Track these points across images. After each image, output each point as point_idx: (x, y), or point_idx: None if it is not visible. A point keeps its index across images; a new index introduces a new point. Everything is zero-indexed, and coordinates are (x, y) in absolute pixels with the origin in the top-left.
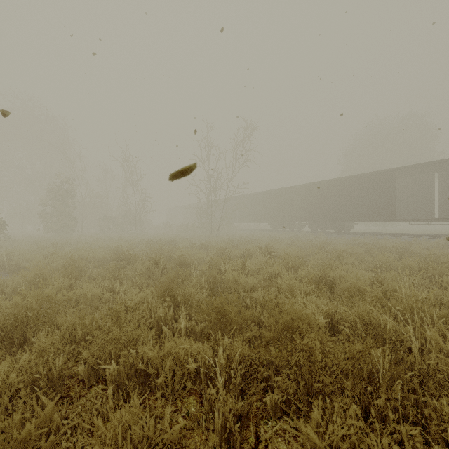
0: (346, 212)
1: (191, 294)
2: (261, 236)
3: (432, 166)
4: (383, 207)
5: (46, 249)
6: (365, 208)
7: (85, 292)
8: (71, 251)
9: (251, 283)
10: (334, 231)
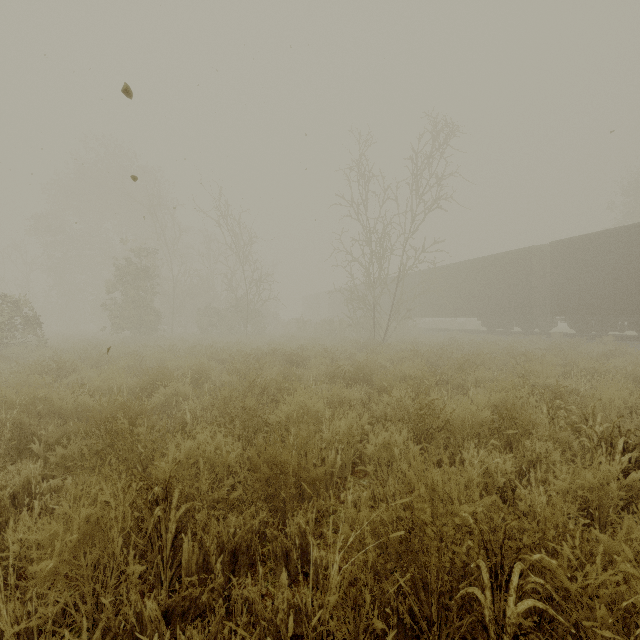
0: None
1: None
2: (473, 344)
3: None
4: None
5: (20, 375)
6: None
7: None
8: (92, 375)
9: None
10: (639, 336)
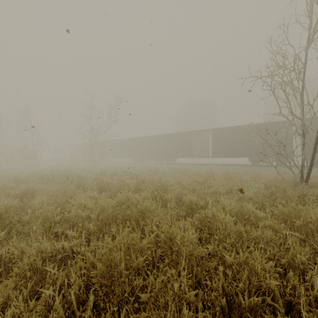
0: (172, 152)
1: (90, 186)
2: (125, 166)
3: (208, 131)
4: (187, 150)
5: None
6: (180, 150)
7: (42, 188)
8: None
9: (114, 182)
10: (167, 163)
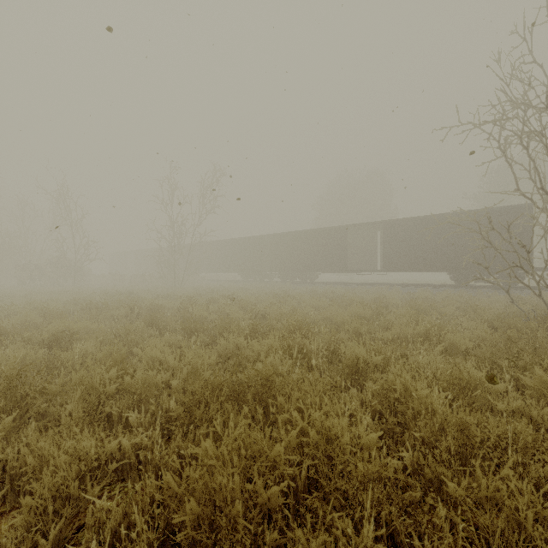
0: (311, 263)
1: (169, 324)
2: (229, 287)
3: (375, 225)
4: (338, 259)
5: None
6: (325, 259)
7: (87, 326)
8: None
9: (212, 317)
10: (301, 281)
